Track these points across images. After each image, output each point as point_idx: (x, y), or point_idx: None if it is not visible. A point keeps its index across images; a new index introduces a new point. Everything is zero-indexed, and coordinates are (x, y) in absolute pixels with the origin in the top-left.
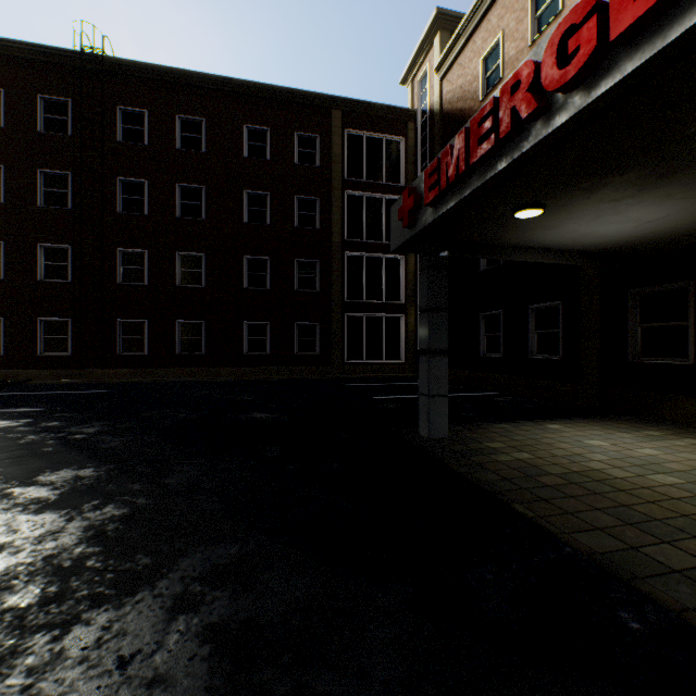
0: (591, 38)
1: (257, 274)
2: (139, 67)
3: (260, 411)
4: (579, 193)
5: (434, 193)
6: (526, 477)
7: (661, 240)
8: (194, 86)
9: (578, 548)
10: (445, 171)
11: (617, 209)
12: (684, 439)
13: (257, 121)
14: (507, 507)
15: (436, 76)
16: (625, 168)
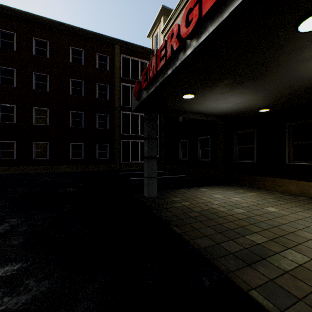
0: (196, 14)
1: (77, 120)
2: (11, 10)
3: (70, 187)
4: (207, 88)
5: (145, 83)
6: (184, 214)
7: (244, 112)
8: (42, 24)
9: (194, 246)
10: (149, 73)
11: (224, 97)
12: (251, 193)
13: (77, 45)
14: (171, 228)
15: (162, 35)
16: (223, 78)
